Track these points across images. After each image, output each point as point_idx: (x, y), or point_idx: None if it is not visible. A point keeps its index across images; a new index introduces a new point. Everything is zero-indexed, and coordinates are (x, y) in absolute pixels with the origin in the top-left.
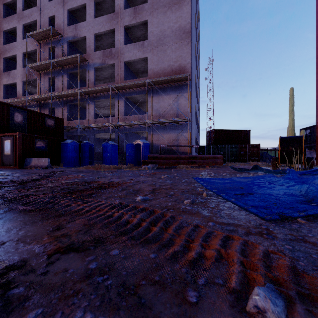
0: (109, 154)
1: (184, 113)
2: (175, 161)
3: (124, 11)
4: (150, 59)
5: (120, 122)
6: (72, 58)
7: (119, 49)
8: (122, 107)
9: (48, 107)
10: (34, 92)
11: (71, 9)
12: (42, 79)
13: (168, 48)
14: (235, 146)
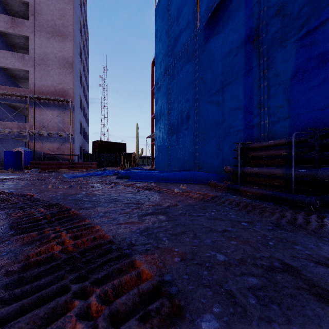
0: None
1: (67, 127)
2: (57, 166)
3: None
4: (32, 74)
5: None
6: None
7: None
8: None
9: None
10: None
11: None
12: None
13: (51, 70)
14: (113, 155)
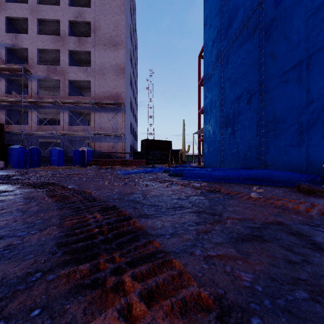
0: (56, 158)
1: (120, 128)
2: (112, 163)
3: (69, 37)
4: (93, 83)
5: (66, 131)
6: (13, 67)
7: (64, 69)
8: (67, 118)
9: None
10: None
11: (9, 17)
12: None
13: (107, 77)
14: (160, 152)
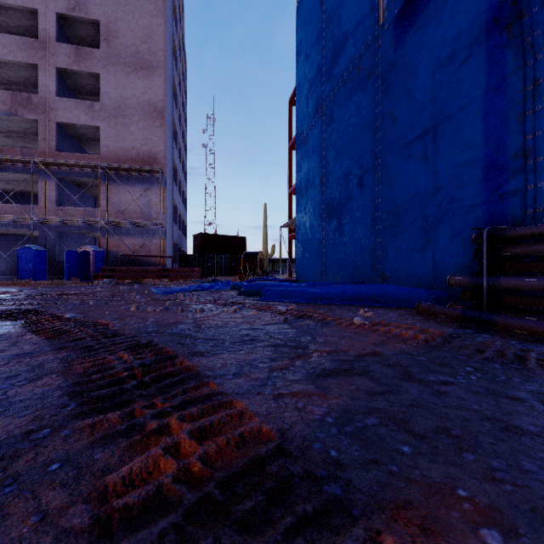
0: (32, 264)
1: (156, 213)
2: (141, 275)
3: (57, 44)
4: (104, 131)
5: (52, 217)
6: None
7: (46, 100)
8: (54, 192)
9: None
10: None
11: None
12: None
13: (132, 123)
14: (225, 256)
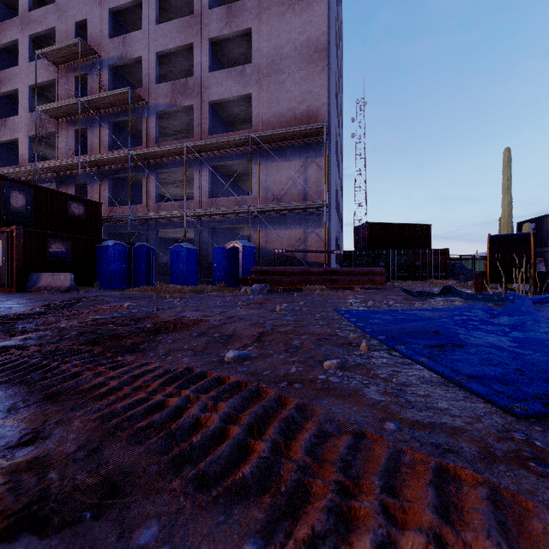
0: (183, 266)
1: (316, 192)
2: (301, 279)
3: (210, 11)
4: (256, 98)
5: (202, 209)
6: (117, 96)
7: (200, 80)
8: (207, 183)
9: (74, 183)
10: (51, 157)
11: (115, 9)
12: (64, 133)
13: (287, 78)
14: (406, 252)
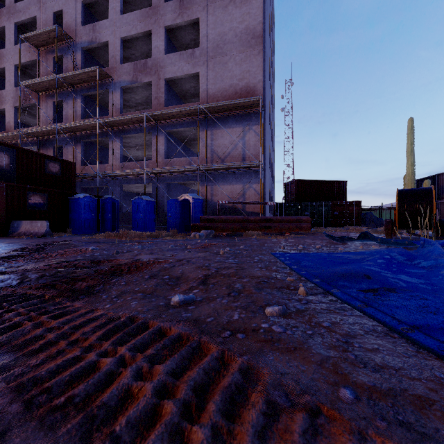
0: (142, 215)
1: (253, 154)
2: (241, 226)
3: (165, 4)
4: (203, 76)
5: (159, 168)
6: (87, 73)
7: (157, 61)
8: (163, 146)
9: (53, 146)
10: (33, 124)
11: (87, 1)
12: (44, 104)
13: (229, 59)
14: (326, 203)
